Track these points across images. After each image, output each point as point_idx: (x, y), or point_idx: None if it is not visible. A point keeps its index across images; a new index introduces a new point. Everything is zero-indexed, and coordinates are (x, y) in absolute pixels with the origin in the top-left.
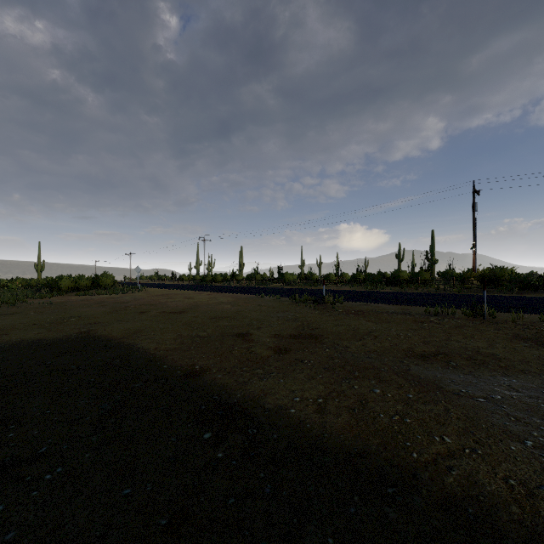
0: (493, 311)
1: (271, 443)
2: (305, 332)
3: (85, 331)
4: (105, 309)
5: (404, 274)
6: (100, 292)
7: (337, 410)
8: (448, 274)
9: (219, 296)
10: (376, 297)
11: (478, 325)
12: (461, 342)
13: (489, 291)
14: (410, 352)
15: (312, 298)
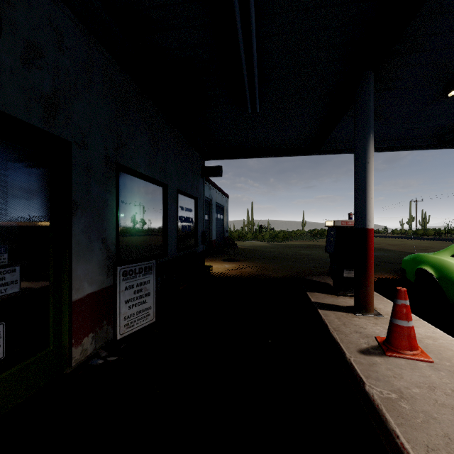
0: None
1: None
2: None
3: None
4: None
5: None
6: None
7: None
8: None
9: (423, 241)
10: None
11: None
12: None
13: None
14: None
15: None
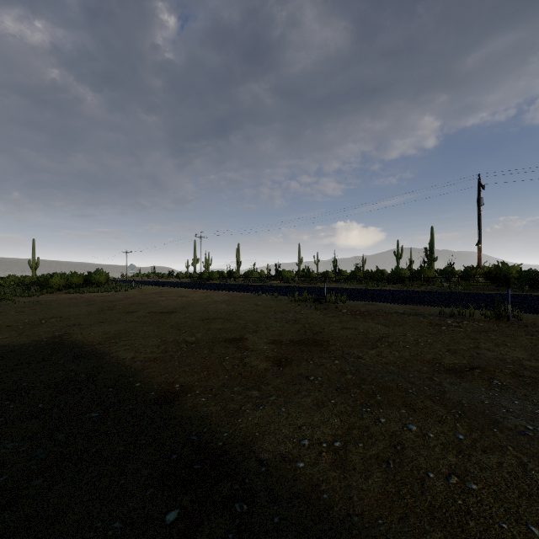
0: (518, 312)
1: (270, 535)
2: (308, 337)
3: (59, 335)
4: (91, 309)
5: (405, 271)
6: (92, 290)
7: (364, 463)
8: (448, 272)
9: (214, 294)
10: (379, 296)
11: (505, 328)
12: (494, 351)
13: (496, 289)
14: (437, 364)
15: (312, 297)
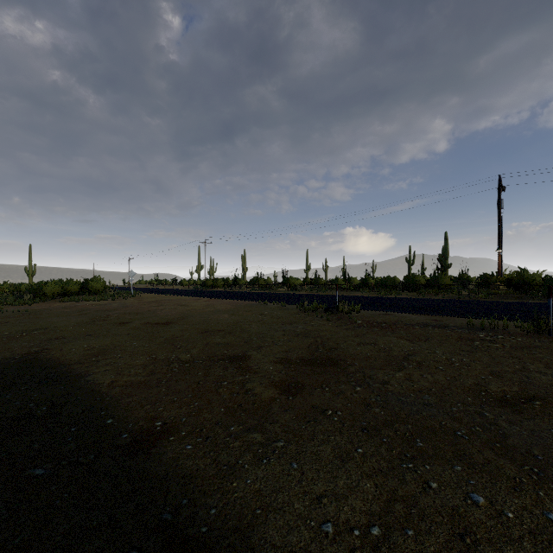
0: None
1: None
2: (321, 355)
3: (35, 352)
4: (82, 319)
5: (420, 278)
6: (87, 298)
7: None
8: (463, 279)
9: (217, 302)
10: (396, 305)
11: (550, 344)
12: (547, 374)
13: (520, 298)
14: (482, 393)
15: (323, 306)
